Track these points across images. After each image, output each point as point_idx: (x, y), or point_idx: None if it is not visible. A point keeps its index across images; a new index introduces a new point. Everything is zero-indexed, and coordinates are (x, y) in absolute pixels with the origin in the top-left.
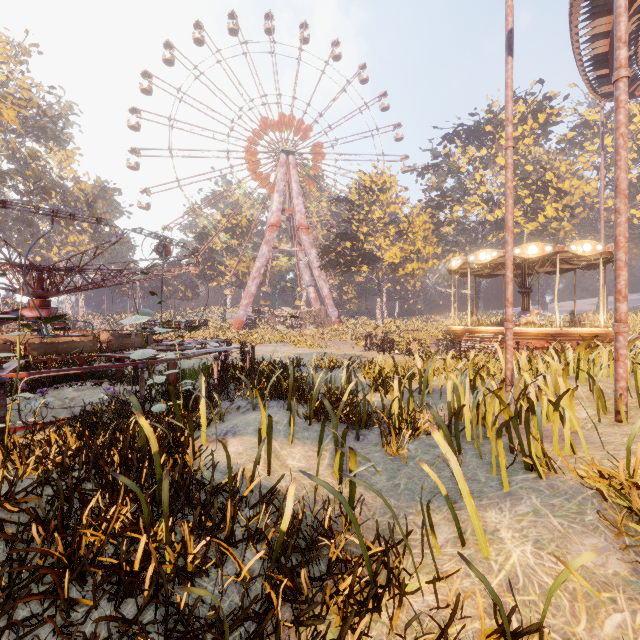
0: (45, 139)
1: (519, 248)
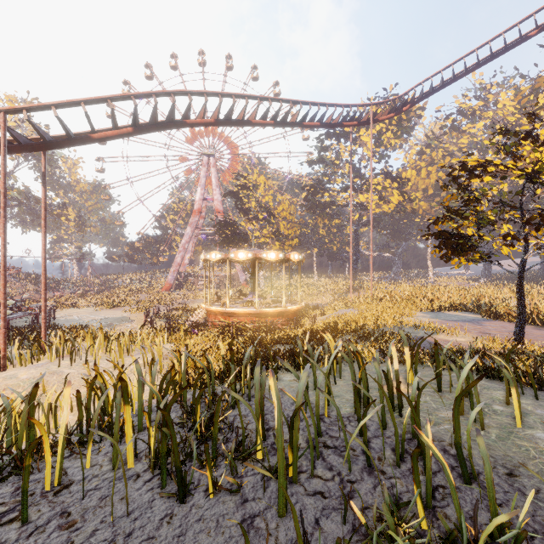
0: None
1: (210, 254)
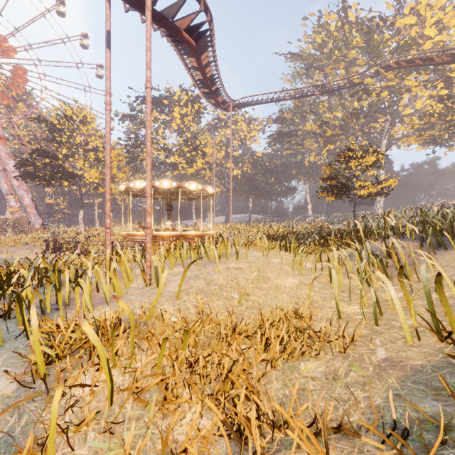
0: None
1: (159, 181)
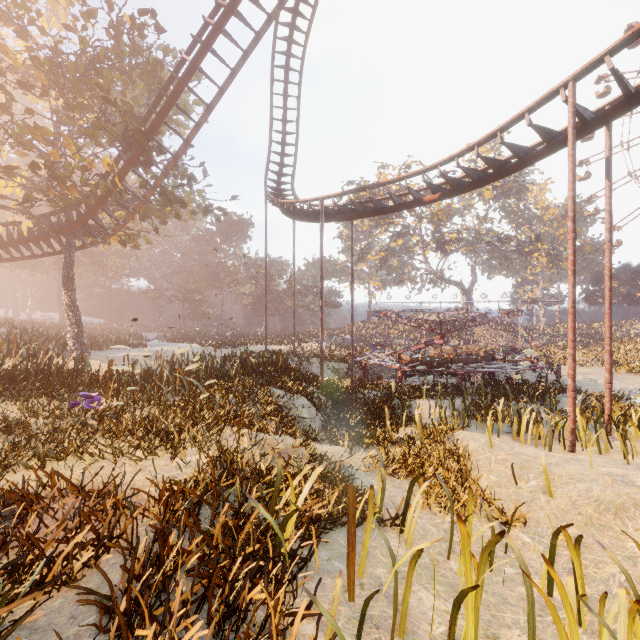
0: (513, 194)
1: None
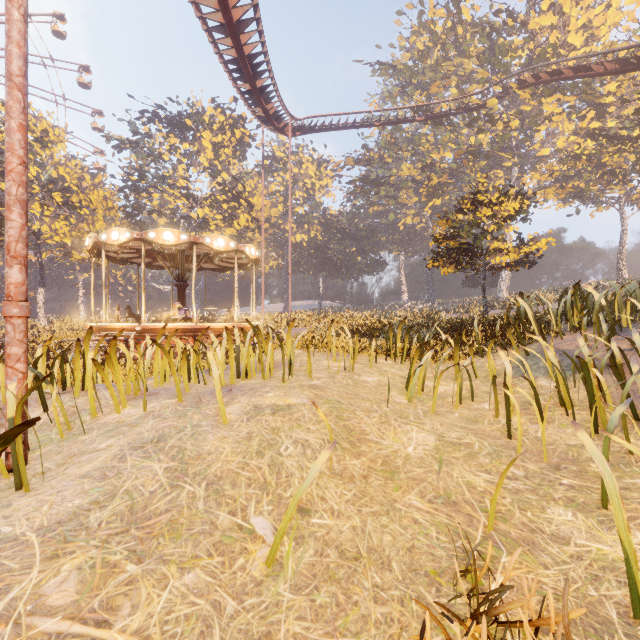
0: None
1: (155, 232)
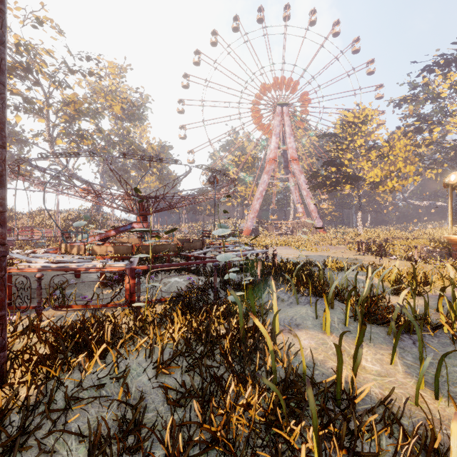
0: (134, 120)
1: None
